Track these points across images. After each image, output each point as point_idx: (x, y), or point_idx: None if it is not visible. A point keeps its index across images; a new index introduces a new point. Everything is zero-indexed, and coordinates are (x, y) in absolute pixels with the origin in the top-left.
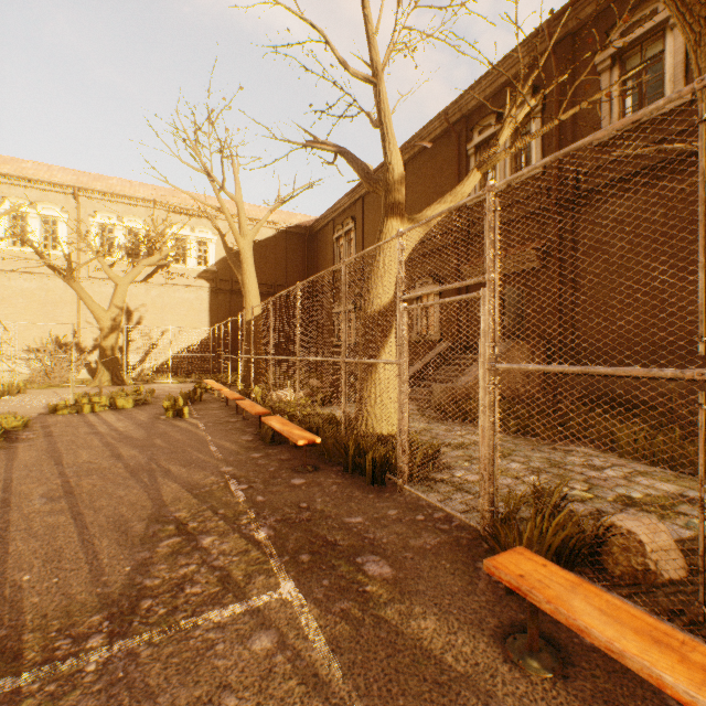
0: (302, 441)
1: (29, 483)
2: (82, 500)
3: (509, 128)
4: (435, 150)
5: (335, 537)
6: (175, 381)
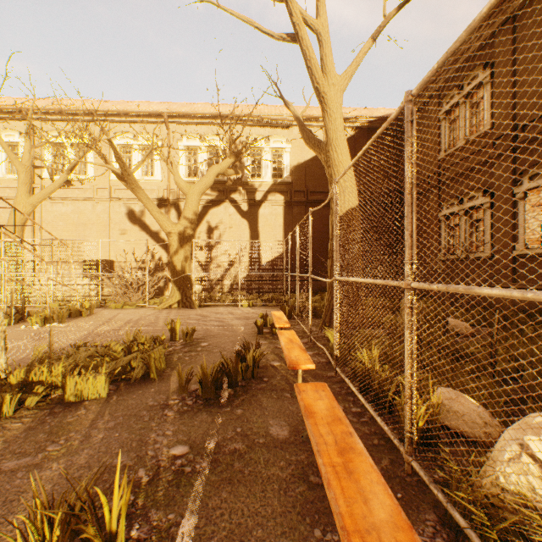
0: None
1: None
2: None
3: None
4: None
5: None
6: (245, 303)
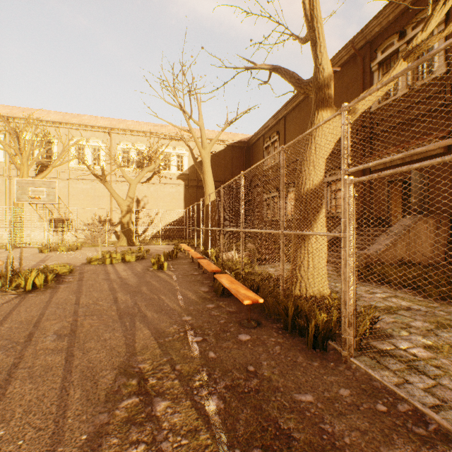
0: (247, 301)
1: (52, 319)
2: (78, 340)
3: (436, 17)
4: (342, 73)
5: (288, 424)
6: (163, 243)
